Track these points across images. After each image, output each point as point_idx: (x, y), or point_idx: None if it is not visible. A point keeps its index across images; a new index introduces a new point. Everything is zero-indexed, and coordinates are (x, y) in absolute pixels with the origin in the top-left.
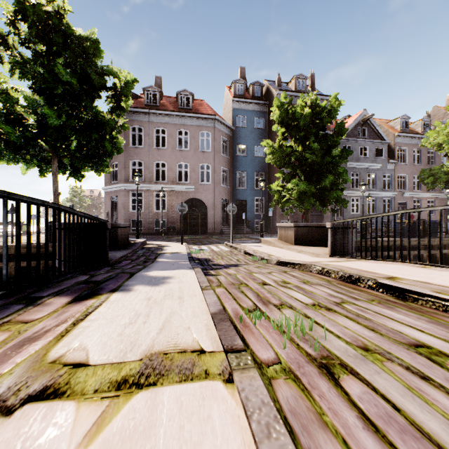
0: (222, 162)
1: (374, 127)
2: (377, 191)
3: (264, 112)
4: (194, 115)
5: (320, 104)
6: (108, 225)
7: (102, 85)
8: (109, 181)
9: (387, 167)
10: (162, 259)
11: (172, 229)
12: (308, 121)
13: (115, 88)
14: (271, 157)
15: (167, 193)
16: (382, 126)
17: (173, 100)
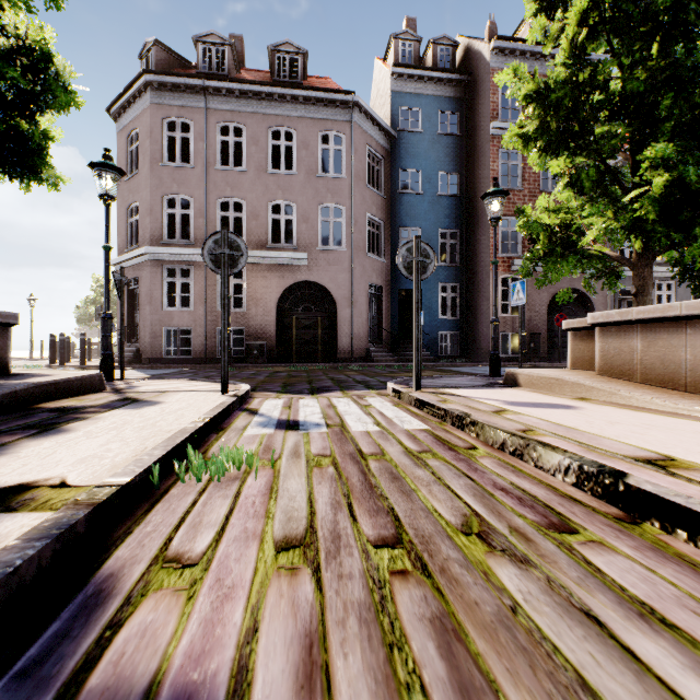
0: (370, 203)
1: None
2: None
3: (460, 100)
4: (307, 93)
5: None
6: None
7: None
8: (124, 246)
9: None
10: None
11: (257, 349)
12: None
13: None
14: (531, 112)
15: (246, 269)
16: None
17: (264, 75)
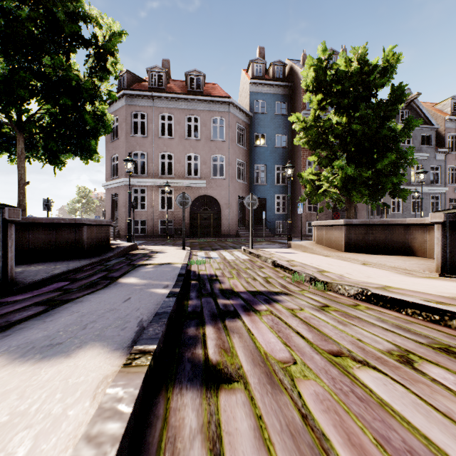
0: (238, 153)
1: (420, 109)
2: (424, 186)
3: (287, 96)
4: (205, 98)
5: (370, 62)
6: (7, 213)
7: (75, 32)
8: (110, 176)
9: (436, 157)
10: (128, 279)
11: (180, 230)
12: (356, 81)
13: (96, 41)
14: (302, 135)
15: (174, 189)
16: (428, 110)
17: (182, 84)
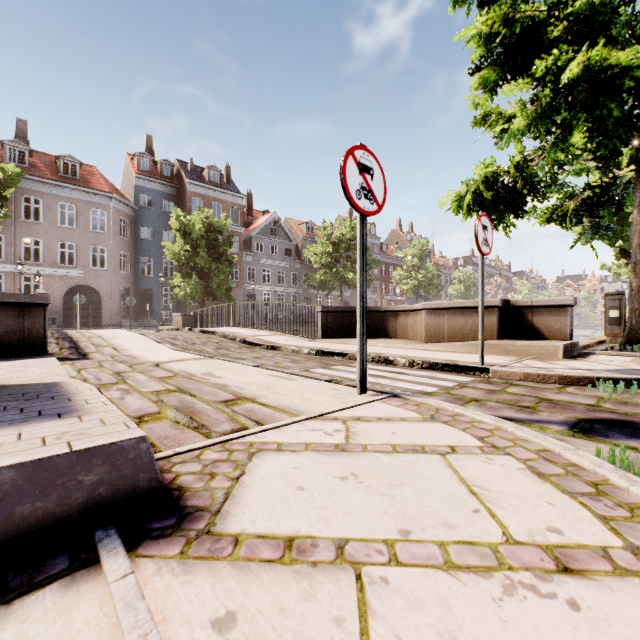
0: (122, 246)
1: (284, 229)
2: (287, 287)
3: (175, 196)
4: (84, 189)
5: (213, 220)
6: None
7: None
8: None
9: (295, 266)
10: None
11: (52, 320)
12: (200, 234)
13: None
14: (170, 257)
15: (43, 277)
16: (294, 228)
17: (50, 160)
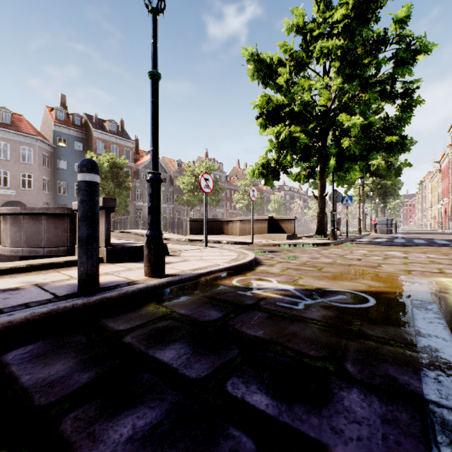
0: (44, 173)
1: (162, 165)
2: (164, 204)
3: (84, 139)
4: (16, 132)
5: (116, 160)
6: None
7: None
8: None
9: (169, 189)
10: None
11: None
12: (107, 169)
13: None
14: None
15: None
16: (168, 164)
17: None
